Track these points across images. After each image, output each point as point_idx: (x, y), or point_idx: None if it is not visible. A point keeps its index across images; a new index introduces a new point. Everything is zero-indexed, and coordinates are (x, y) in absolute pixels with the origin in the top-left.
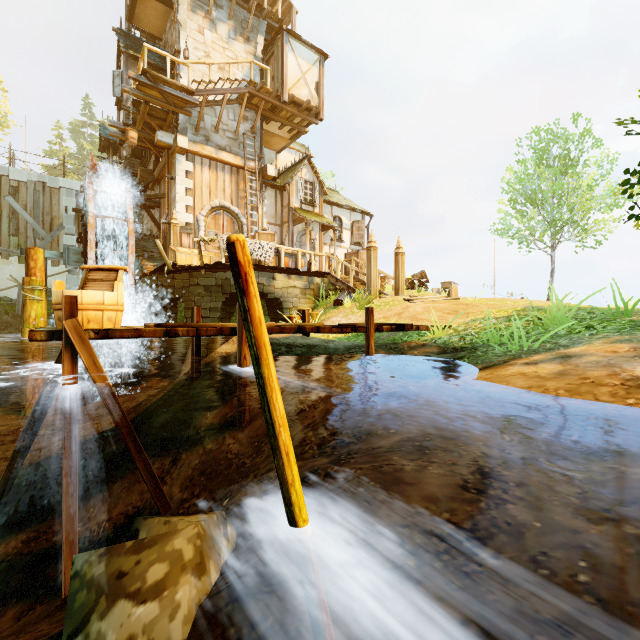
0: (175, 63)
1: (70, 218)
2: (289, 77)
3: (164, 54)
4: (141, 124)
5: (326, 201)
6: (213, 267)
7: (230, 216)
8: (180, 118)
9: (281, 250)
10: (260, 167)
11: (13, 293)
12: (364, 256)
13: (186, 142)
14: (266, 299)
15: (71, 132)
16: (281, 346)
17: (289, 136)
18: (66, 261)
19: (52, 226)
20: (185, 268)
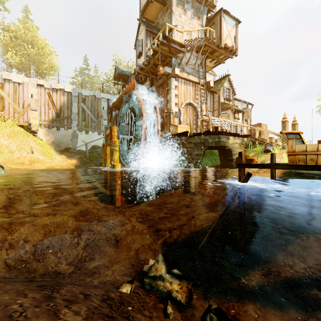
0: (171, 32)
1: (105, 112)
2: (223, 34)
3: (174, 28)
4: (152, 64)
5: (233, 98)
6: (207, 133)
7: (192, 108)
8: (172, 60)
9: (231, 124)
10: (206, 82)
11: (83, 148)
12: (263, 126)
13: (178, 71)
14: (219, 149)
15: (79, 73)
16: (311, 174)
17: (212, 66)
18: (122, 132)
19: (98, 116)
20: (197, 134)
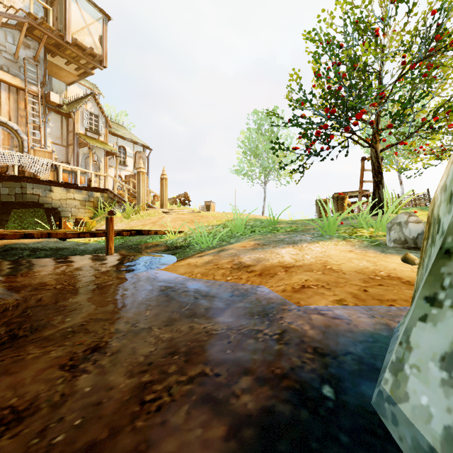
0: None
1: None
2: (73, 23)
3: None
4: None
5: (111, 132)
6: None
7: (8, 131)
8: None
9: (59, 167)
10: (43, 92)
11: None
12: None
13: None
14: (45, 208)
15: None
16: (25, 250)
17: (77, 73)
18: None
19: None
20: None
